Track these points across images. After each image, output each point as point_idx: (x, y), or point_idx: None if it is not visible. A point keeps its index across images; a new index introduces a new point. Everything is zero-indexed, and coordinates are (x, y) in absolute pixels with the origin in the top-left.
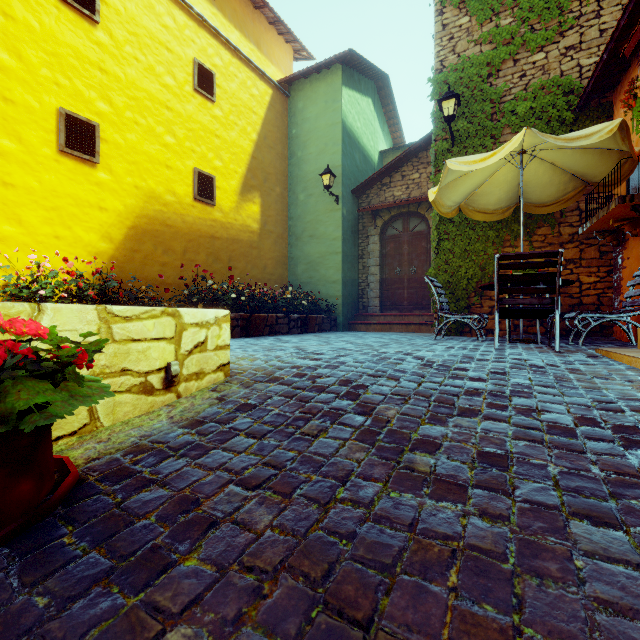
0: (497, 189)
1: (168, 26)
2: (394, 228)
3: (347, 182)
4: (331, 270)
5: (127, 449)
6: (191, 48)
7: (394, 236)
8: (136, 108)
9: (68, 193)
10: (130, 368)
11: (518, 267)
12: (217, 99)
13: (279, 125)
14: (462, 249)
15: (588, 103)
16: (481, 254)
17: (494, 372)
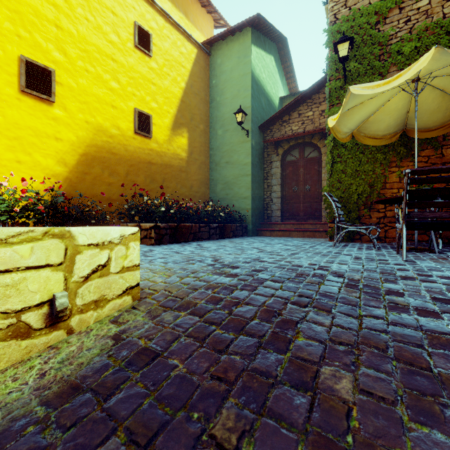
0: (387, 116)
1: None
2: (292, 155)
3: (255, 120)
4: (243, 188)
5: None
6: (132, 13)
7: (292, 161)
8: (87, 59)
9: (28, 126)
10: None
11: (428, 181)
12: (153, 54)
13: (202, 77)
14: (353, 169)
15: None
16: (370, 173)
17: (437, 299)
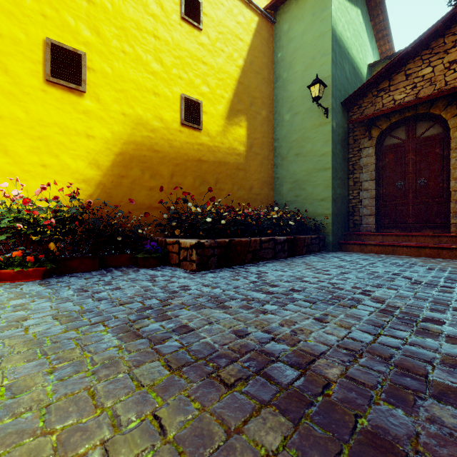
0: None
1: None
2: (394, 137)
3: (337, 93)
4: (319, 187)
5: None
6: None
7: (394, 146)
8: (123, 37)
9: (55, 122)
10: None
11: None
12: (204, 27)
13: (265, 51)
14: None
15: None
16: None
17: None
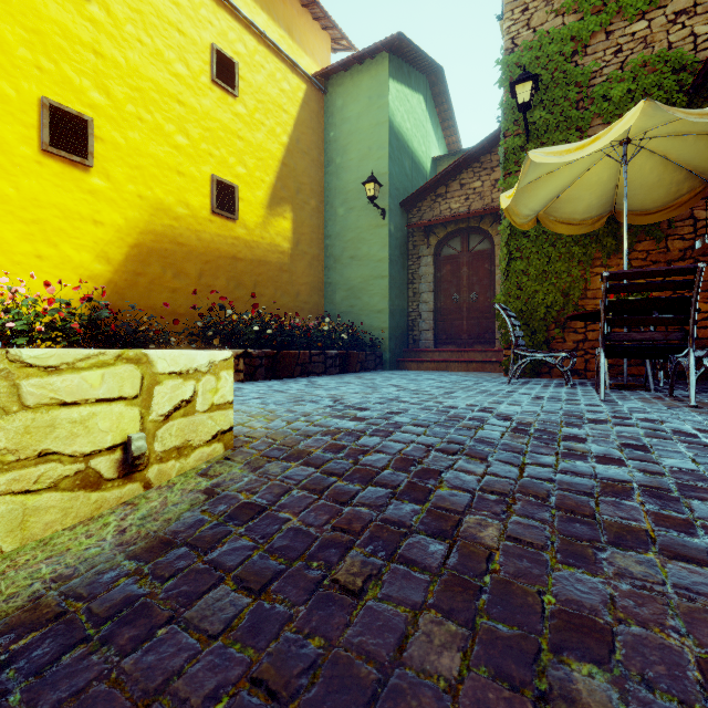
0: (587, 193)
1: (180, 3)
2: (451, 247)
3: (395, 193)
4: (376, 297)
5: (12, 616)
6: (208, 31)
7: (451, 257)
8: (140, 101)
9: (53, 203)
10: (56, 450)
11: (635, 289)
12: (240, 93)
13: (314, 127)
14: (539, 270)
15: (706, 82)
16: (564, 276)
17: (628, 445)
